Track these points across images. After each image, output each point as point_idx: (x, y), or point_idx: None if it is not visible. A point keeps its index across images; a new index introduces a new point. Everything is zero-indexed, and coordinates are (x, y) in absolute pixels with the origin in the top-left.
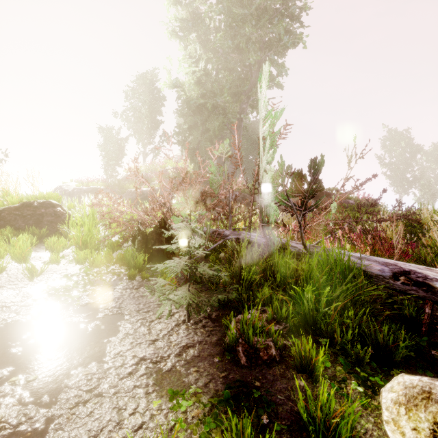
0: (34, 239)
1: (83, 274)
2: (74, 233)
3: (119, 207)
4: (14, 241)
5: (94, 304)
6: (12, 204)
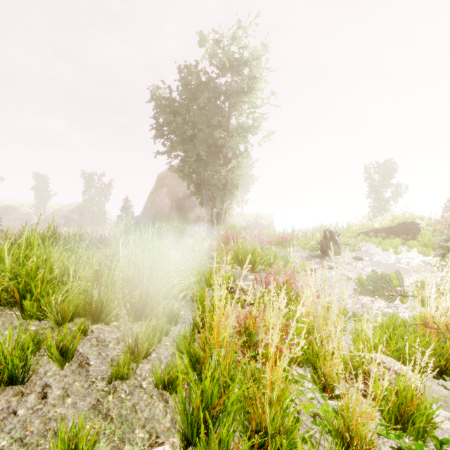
0: (401, 240)
1: (418, 257)
2: (420, 239)
3: (446, 225)
4: (393, 240)
5: (414, 266)
6: (396, 223)
